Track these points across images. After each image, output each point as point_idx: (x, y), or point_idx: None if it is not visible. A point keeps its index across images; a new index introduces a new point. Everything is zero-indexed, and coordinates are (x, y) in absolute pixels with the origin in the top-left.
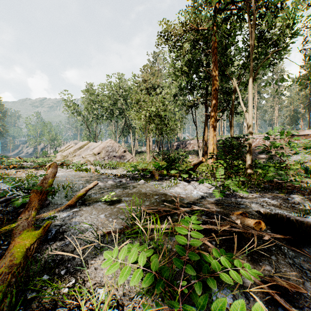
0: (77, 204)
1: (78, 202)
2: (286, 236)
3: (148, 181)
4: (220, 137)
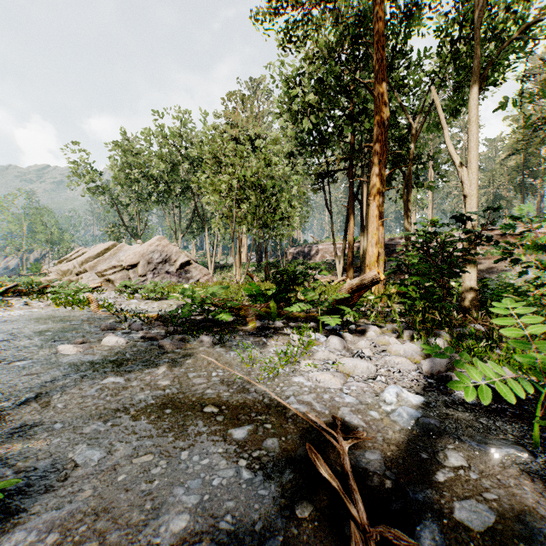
0: None
1: None
2: None
3: (227, 334)
4: None
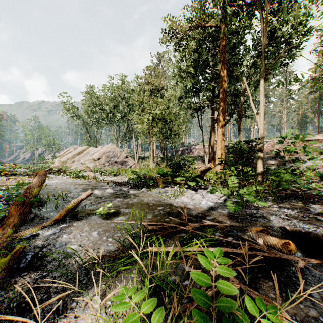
0: (67, 218)
1: (69, 215)
2: None
3: (151, 189)
4: (227, 142)
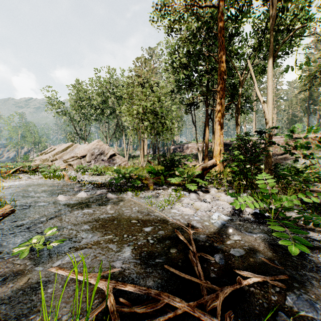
0: None
1: None
2: None
3: (138, 192)
4: None
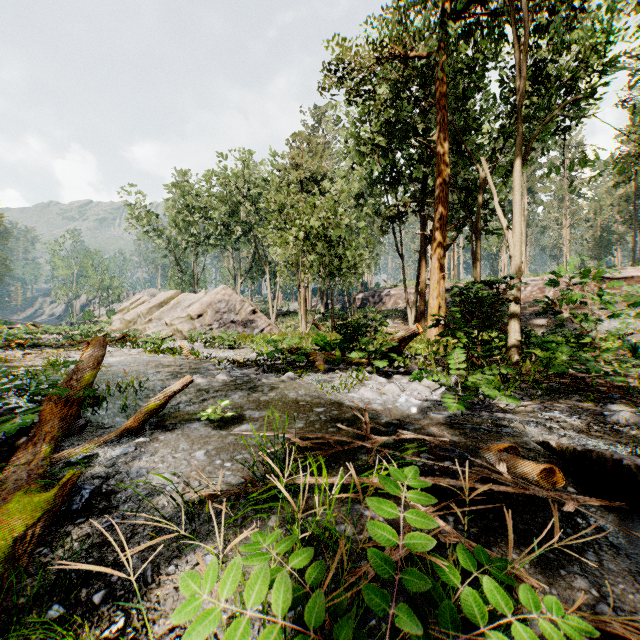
0: (146, 426)
1: (149, 422)
2: (614, 503)
3: (302, 374)
4: (451, 283)
